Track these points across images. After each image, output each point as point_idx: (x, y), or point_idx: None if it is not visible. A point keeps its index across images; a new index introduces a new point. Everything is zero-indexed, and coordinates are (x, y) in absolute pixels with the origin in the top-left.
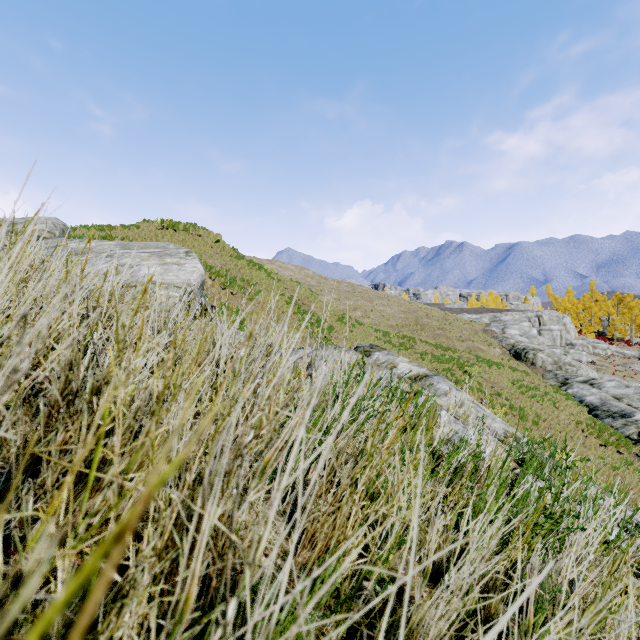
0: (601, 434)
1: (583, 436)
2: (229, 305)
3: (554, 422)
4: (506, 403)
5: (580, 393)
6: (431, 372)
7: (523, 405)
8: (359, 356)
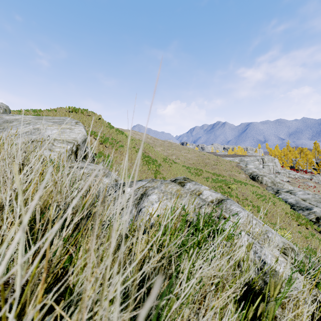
0: (298, 219)
1: (289, 220)
2: (104, 153)
3: (274, 213)
4: (250, 203)
5: (285, 197)
6: (224, 196)
7: (259, 204)
8: (178, 187)
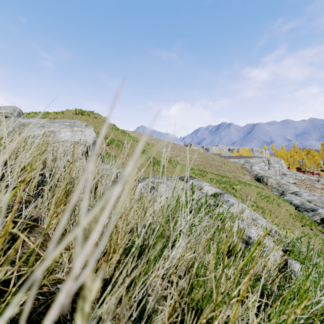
0: (302, 220)
1: (293, 221)
2: (110, 154)
3: (278, 214)
4: (254, 204)
5: (290, 199)
6: (222, 191)
7: (263, 205)
8: (182, 182)
